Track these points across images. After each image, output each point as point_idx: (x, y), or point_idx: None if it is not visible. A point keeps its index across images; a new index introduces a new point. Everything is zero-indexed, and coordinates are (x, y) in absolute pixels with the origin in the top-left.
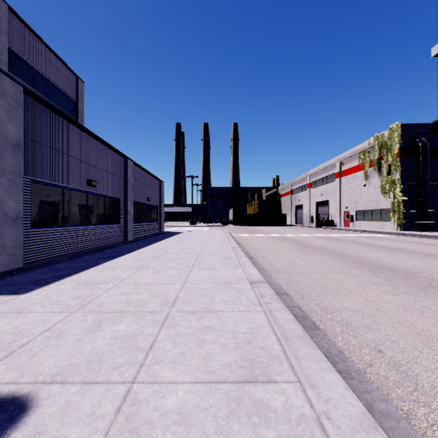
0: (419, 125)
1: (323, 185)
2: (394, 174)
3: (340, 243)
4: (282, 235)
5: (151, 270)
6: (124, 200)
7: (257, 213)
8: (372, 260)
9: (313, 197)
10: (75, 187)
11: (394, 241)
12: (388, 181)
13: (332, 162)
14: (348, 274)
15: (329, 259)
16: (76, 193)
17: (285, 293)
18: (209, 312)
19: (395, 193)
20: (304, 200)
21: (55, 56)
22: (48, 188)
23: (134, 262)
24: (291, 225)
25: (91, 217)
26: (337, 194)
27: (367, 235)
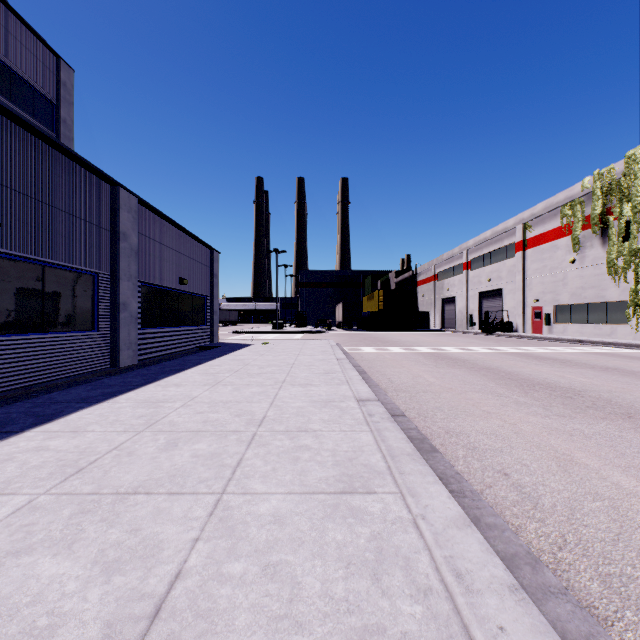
0: None
1: (491, 264)
2: (637, 239)
3: (586, 374)
4: (440, 351)
5: None
6: (112, 279)
7: (382, 310)
8: None
9: (474, 284)
10: None
11: None
12: (623, 252)
13: (510, 225)
14: None
15: None
16: None
17: None
18: None
19: (639, 273)
20: (458, 290)
21: (6, 7)
22: None
23: None
24: (436, 330)
25: None
26: (519, 278)
27: (600, 351)
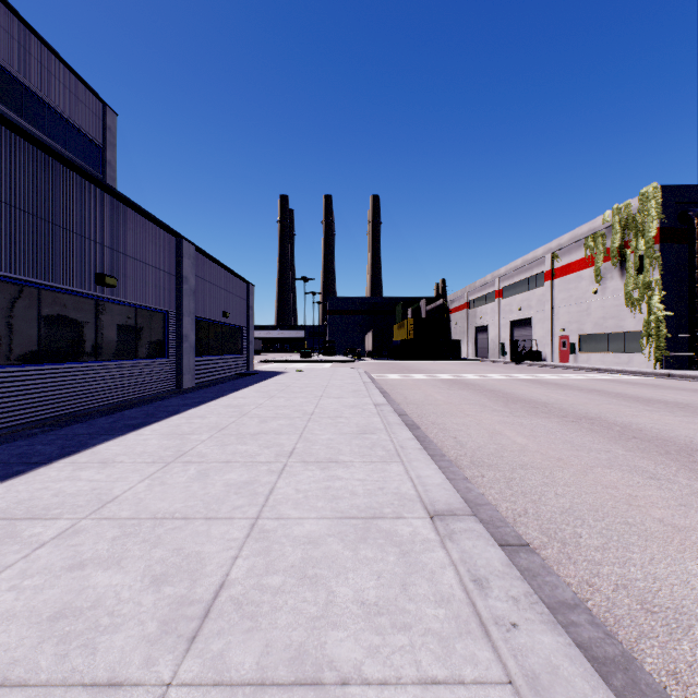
0: (692, 188)
1: (522, 292)
2: (649, 273)
3: (569, 394)
4: (460, 378)
5: (192, 468)
6: (177, 315)
7: (412, 339)
8: (656, 431)
9: (505, 313)
10: (67, 286)
11: (664, 390)
12: (638, 285)
13: (539, 254)
14: (632, 469)
15: (568, 428)
16: (72, 298)
17: (522, 543)
18: (313, 687)
19: (651, 304)
20: (490, 319)
21: (63, 64)
22: (1, 286)
23: (166, 442)
24: (468, 359)
25: (106, 346)
26: (547, 308)
27: (607, 378)
